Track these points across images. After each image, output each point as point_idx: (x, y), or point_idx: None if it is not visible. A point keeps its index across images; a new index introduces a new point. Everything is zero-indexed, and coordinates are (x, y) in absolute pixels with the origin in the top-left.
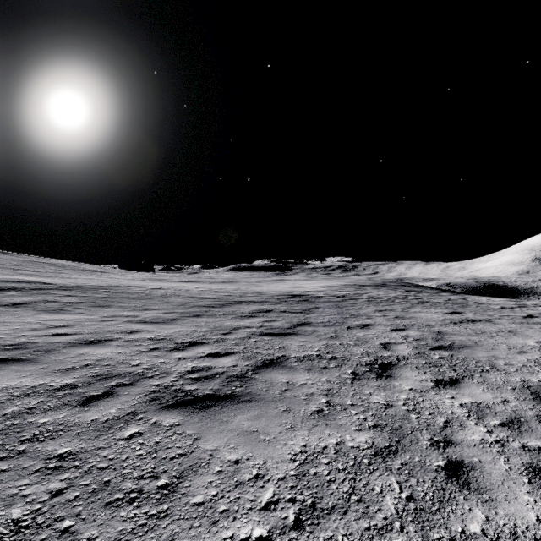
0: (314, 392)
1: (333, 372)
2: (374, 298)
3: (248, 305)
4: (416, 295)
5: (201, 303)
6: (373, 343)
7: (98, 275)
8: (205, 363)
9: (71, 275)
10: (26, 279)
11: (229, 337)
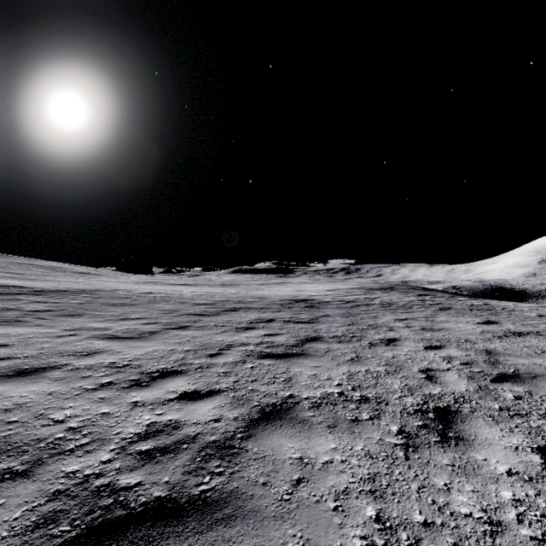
0: (350, 487)
1: (370, 431)
2: (388, 304)
3: (247, 313)
4: (432, 300)
5: (192, 311)
6: (410, 370)
7: (89, 277)
8: (172, 413)
9: (58, 277)
10: (1, 282)
11: (217, 361)
